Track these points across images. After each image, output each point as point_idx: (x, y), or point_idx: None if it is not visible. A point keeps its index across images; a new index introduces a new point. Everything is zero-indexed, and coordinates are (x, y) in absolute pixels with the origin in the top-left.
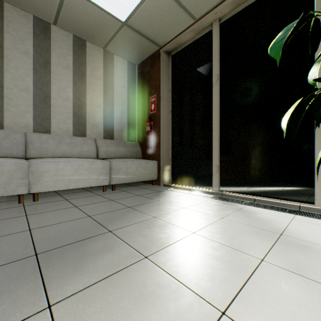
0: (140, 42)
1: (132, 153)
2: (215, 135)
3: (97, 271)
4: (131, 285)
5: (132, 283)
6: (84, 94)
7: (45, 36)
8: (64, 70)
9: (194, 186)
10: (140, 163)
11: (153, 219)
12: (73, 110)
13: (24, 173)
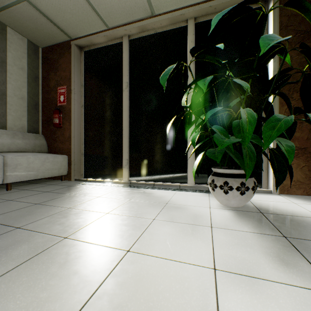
0: (47, 25)
1: (35, 146)
2: (126, 133)
3: (13, 260)
4: (55, 258)
5: (55, 256)
6: None
7: None
8: None
9: (107, 179)
10: (46, 158)
11: (68, 210)
12: None
13: None
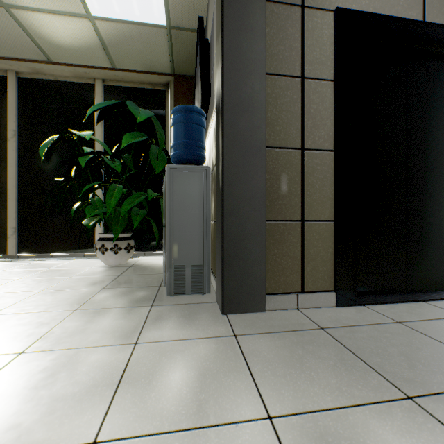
0: None
1: None
2: (12, 194)
3: None
4: None
5: None
6: None
7: None
8: None
9: None
10: None
11: None
12: None
13: None
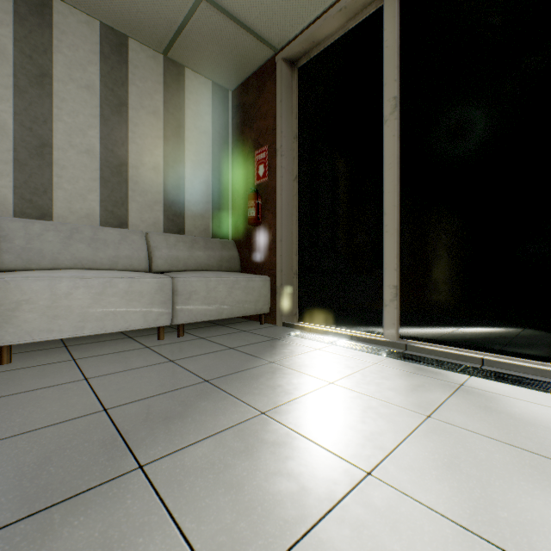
0: (236, 39)
1: (221, 261)
2: (391, 222)
3: None
4: None
5: None
6: (123, 143)
7: (40, 21)
8: (81, 93)
9: (344, 328)
10: (235, 281)
11: (258, 422)
12: (101, 174)
13: None
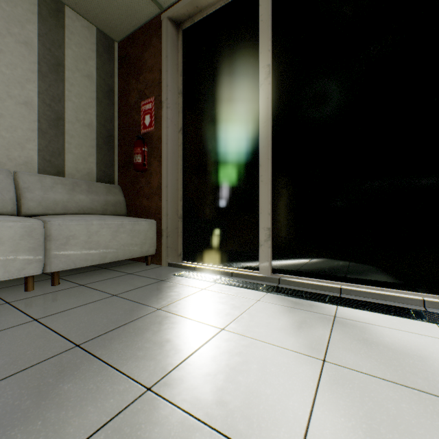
0: None
1: (106, 204)
2: (265, 173)
3: None
4: None
5: None
6: None
7: None
8: None
9: (225, 265)
10: (120, 225)
11: (142, 407)
12: None
13: None
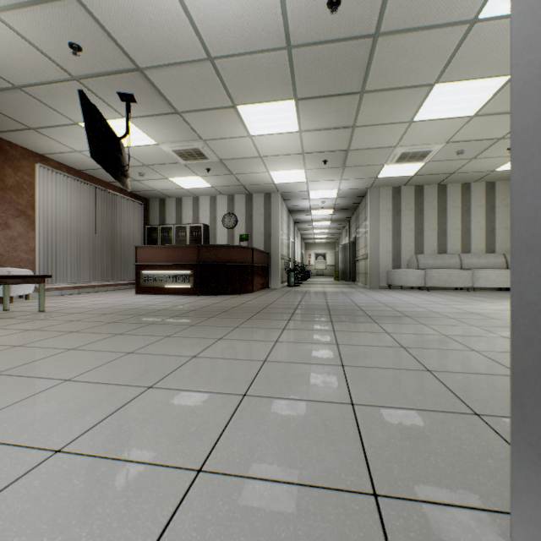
0: None
1: None
2: None
3: None
4: None
5: None
6: (493, 222)
7: (467, 192)
8: (478, 209)
9: None
10: None
11: None
12: (485, 235)
13: (470, 277)
